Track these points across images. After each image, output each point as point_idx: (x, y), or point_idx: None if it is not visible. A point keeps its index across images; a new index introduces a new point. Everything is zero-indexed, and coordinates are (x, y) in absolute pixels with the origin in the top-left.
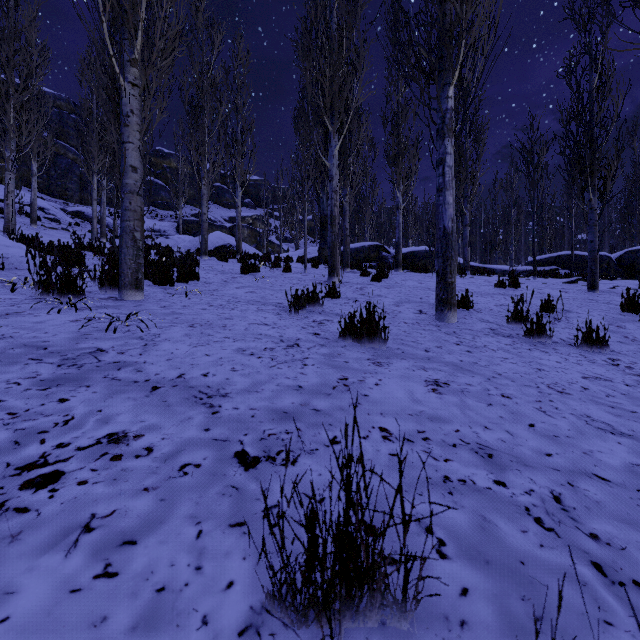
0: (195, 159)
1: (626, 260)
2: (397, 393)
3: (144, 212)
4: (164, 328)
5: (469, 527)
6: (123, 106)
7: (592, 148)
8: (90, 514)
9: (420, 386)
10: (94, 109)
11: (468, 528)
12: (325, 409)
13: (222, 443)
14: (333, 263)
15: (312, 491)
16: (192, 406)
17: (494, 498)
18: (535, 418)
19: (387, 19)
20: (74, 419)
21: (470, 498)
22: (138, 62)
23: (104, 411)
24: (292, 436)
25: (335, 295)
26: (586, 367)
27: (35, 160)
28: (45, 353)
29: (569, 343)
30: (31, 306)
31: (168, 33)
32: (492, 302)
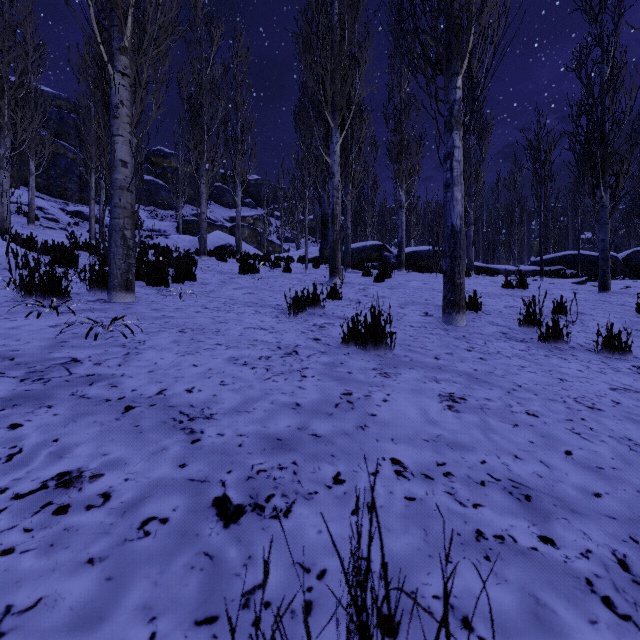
0: (194, 157)
1: (633, 260)
2: (409, 411)
3: (144, 212)
4: (151, 334)
5: (519, 616)
6: (112, 97)
7: (604, 143)
8: (4, 607)
9: (434, 402)
10: (92, 107)
11: (518, 618)
12: (326, 434)
13: (199, 485)
14: (334, 263)
15: (305, 628)
16: (169, 432)
17: (544, 565)
18: (570, 443)
19: (391, 7)
20: (21, 452)
21: (513, 566)
22: (128, 50)
23: (61, 440)
24: (286, 473)
25: (337, 296)
26: (611, 376)
27: (33, 159)
28: (10, 365)
29: (587, 348)
30: (8, 310)
31: (160, 20)
32: (501, 304)
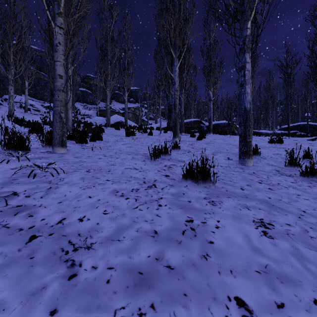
0: (103, 77)
1: None
2: (236, 238)
3: (81, 106)
4: (69, 173)
5: None
6: (54, 40)
7: None
8: None
9: (252, 228)
10: None
11: None
12: (178, 266)
13: None
14: (175, 130)
15: None
16: (54, 265)
17: None
18: None
19: None
20: None
21: None
22: (63, 14)
23: None
24: None
25: (177, 148)
26: None
27: (27, 81)
28: None
29: None
30: None
31: None
32: (270, 152)
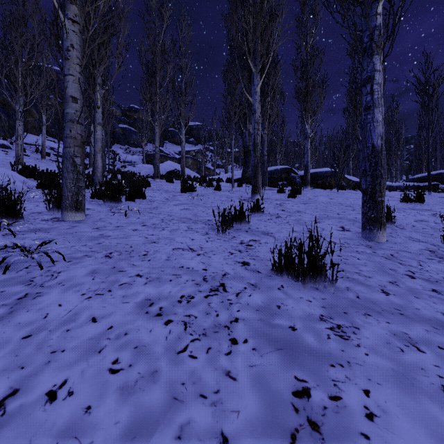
0: (150, 106)
1: None
2: None
3: (121, 149)
4: (74, 260)
5: None
6: (64, 41)
7: None
8: None
9: None
10: None
11: None
12: None
13: None
14: (256, 183)
15: None
16: None
17: None
18: None
19: None
20: None
21: None
22: None
23: None
24: None
25: (259, 211)
26: None
27: (44, 114)
28: None
29: None
30: None
31: None
32: (410, 217)
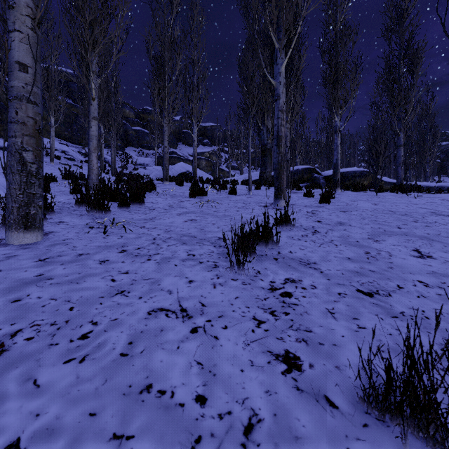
0: (157, 102)
1: None
2: None
3: (135, 152)
4: None
5: None
6: None
7: None
8: None
9: None
10: None
11: None
12: None
13: None
14: (279, 185)
15: None
16: None
17: None
18: None
19: None
20: None
21: None
22: None
23: None
24: None
25: (288, 224)
26: None
27: (52, 116)
28: None
29: None
30: None
31: None
32: None
